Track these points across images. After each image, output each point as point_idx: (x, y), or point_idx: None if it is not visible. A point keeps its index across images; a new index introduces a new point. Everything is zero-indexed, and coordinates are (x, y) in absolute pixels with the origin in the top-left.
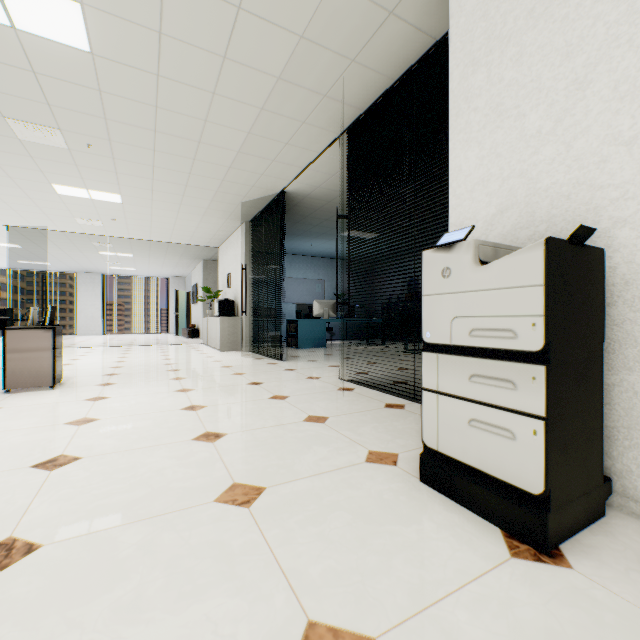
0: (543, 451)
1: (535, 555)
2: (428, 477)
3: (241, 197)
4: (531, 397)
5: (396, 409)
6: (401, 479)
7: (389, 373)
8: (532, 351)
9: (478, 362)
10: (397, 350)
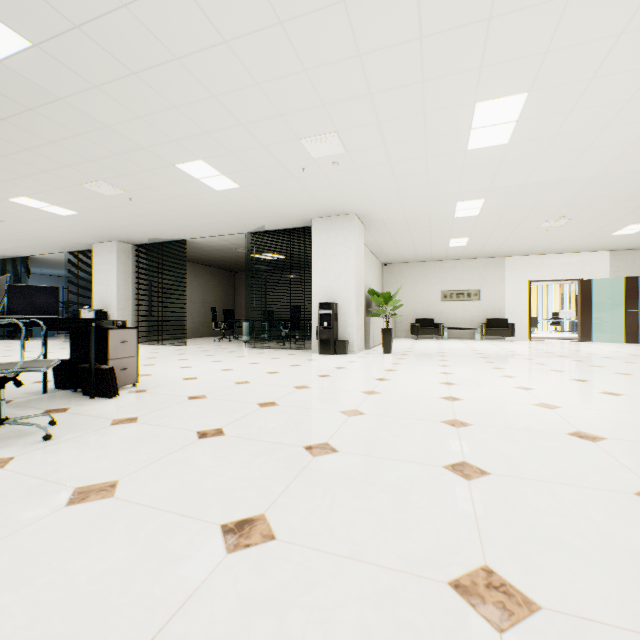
0: None
1: None
2: None
3: None
4: None
5: None
6: None
7: None
8: None
9: None
10: None
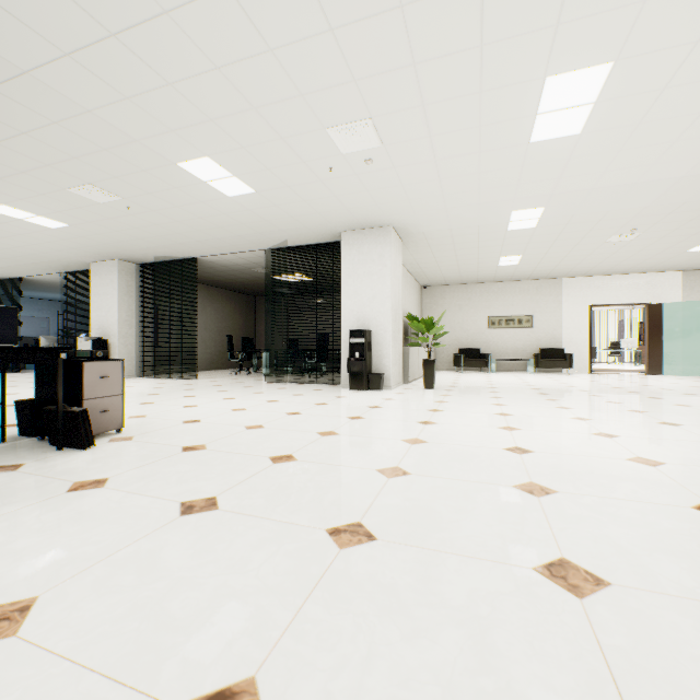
0: None
1: None
2: None
3: None
4: None
5: None
6: None
7: None
8: None
9: None
10: None
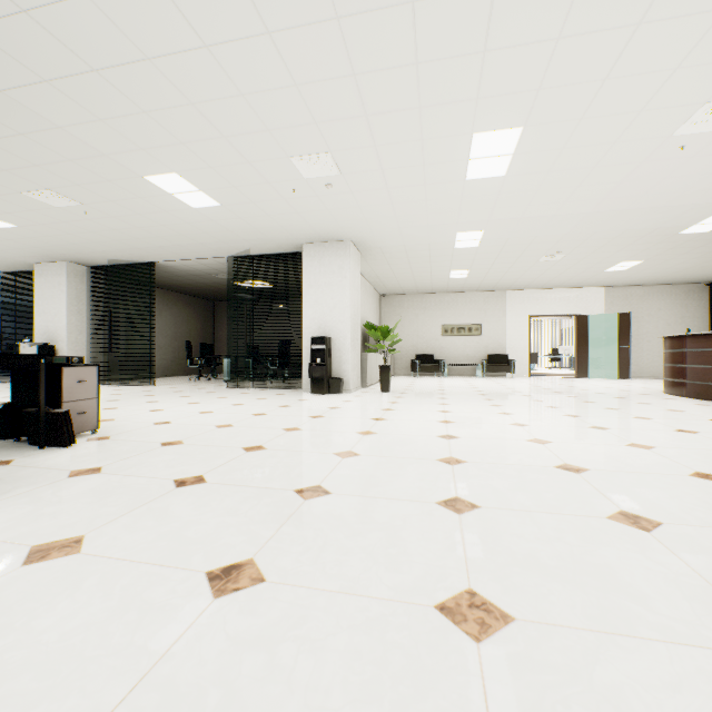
0: None
1: None
2: None
3: None
4: None
5: None
6: None
7: None
8: None
9: None
10: None
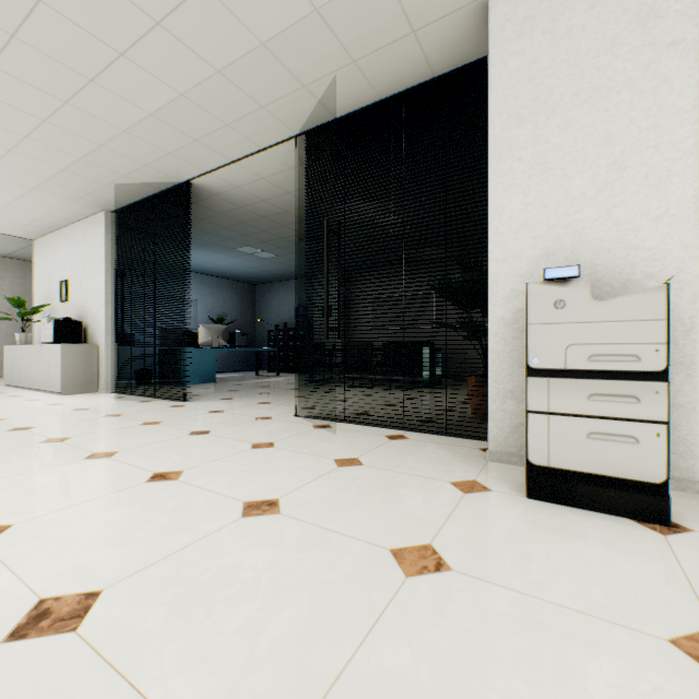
0: (666, 448)
1: (669, 529)
2: (541, 493)
3: (118, 176)
4: (654, 407)
5: (403, 440)
6: (515, 501)
7: (336, 405)
8: (655, 371)
9: (598, 383)
10: (303, 381)
